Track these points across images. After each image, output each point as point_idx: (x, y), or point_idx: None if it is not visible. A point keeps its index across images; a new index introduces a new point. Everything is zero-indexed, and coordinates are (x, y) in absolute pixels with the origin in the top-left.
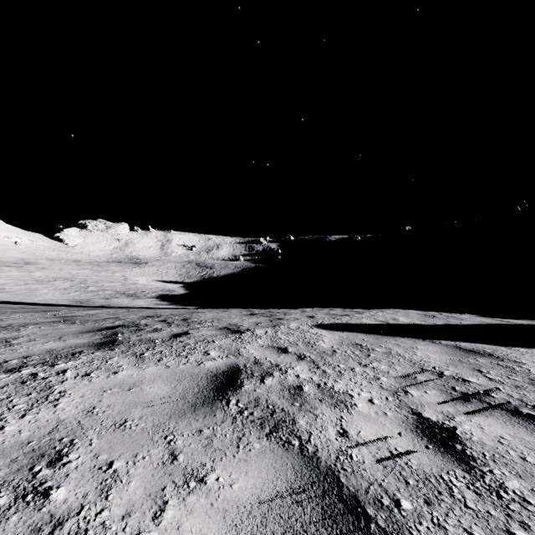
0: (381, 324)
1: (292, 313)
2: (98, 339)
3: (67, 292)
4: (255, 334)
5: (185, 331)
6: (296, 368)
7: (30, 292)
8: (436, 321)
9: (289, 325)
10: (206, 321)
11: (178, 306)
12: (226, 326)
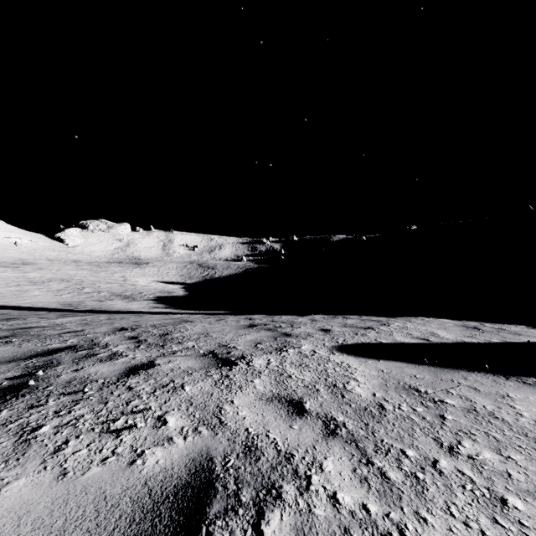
0: (423, 344)
1: (301, 322)
2: (5, 380)
3: (59, 293)
4: (251, 368)
5: (151, 359)
6: (326, 465)
7: (19, 294)
8: (488, 337)
9: (300, 348)
10: (189, 338)
11: (174, 309)
12: (212, 349)
